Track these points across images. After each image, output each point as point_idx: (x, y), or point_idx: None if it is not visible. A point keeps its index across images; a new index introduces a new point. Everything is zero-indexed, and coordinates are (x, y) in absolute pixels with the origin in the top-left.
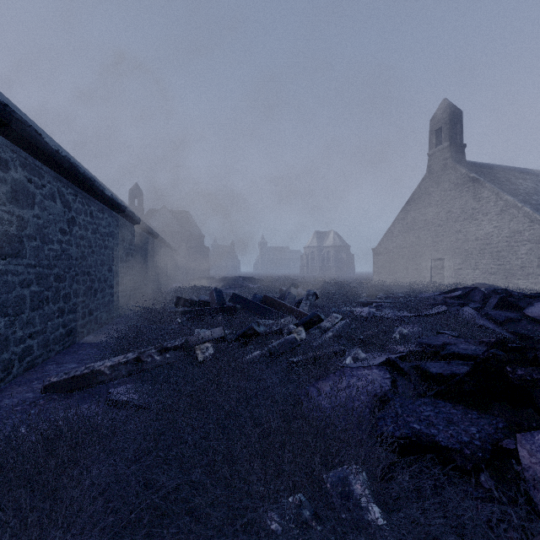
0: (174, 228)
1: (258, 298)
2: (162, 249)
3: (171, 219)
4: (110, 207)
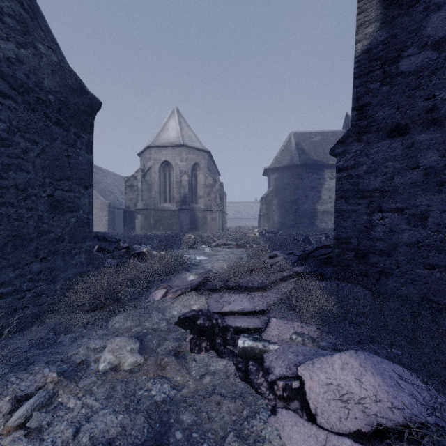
0: None
1: None
2: None
3: None
4: None
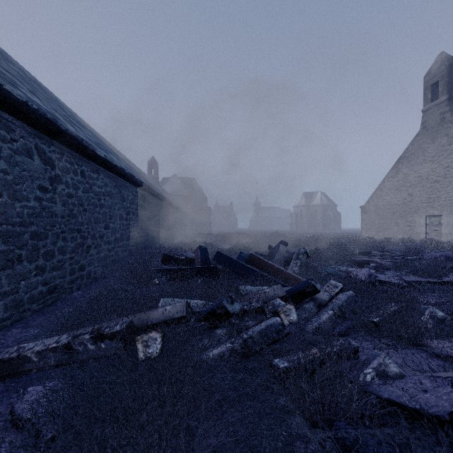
0: (182, 192)
1: (244, 256)
2: (167, 208)
3: (180, 185)
4: (107, 168)
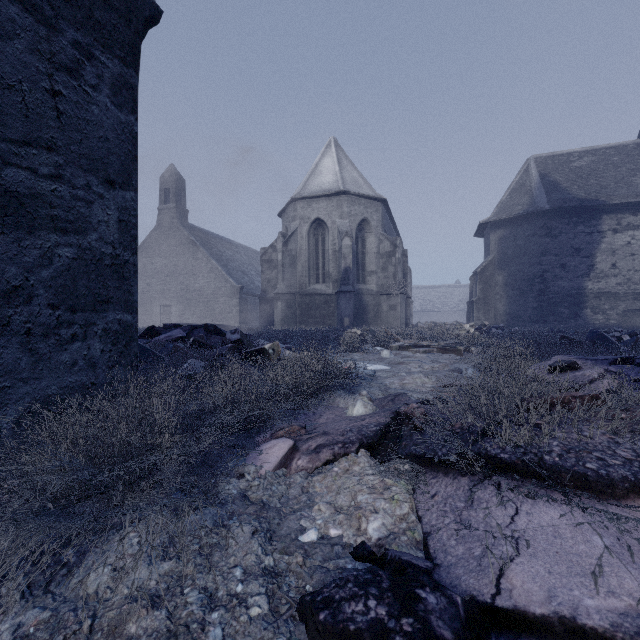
0: None
1: None
2: None
3: None
4: None
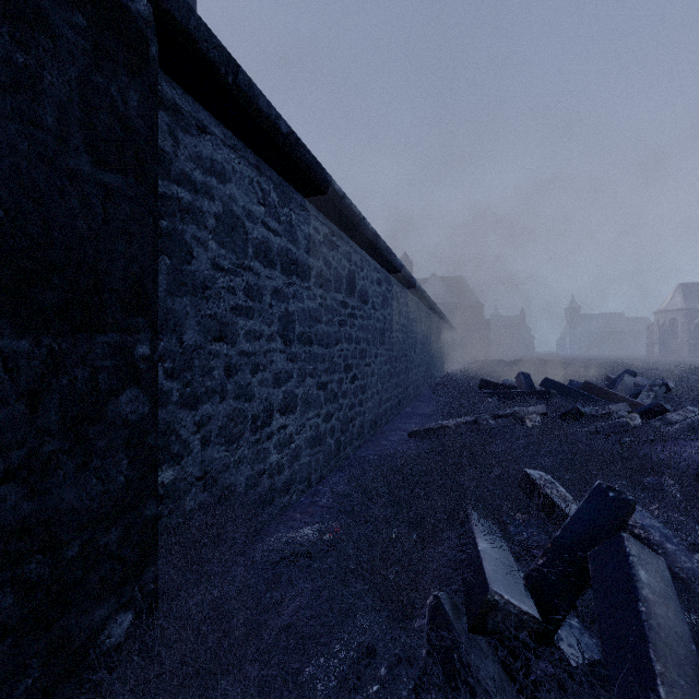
0: (445, 299)
1: (576, 384)
2: (443, 327)
3: (442, 289)
4: (415, 294)
